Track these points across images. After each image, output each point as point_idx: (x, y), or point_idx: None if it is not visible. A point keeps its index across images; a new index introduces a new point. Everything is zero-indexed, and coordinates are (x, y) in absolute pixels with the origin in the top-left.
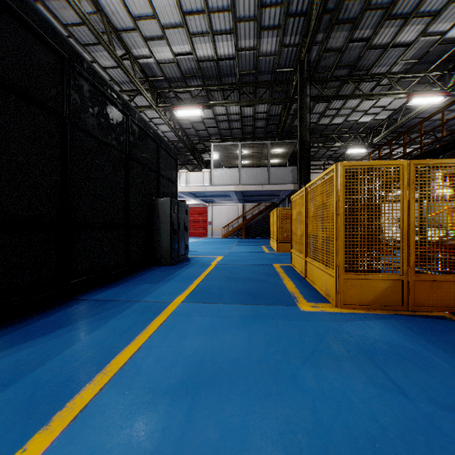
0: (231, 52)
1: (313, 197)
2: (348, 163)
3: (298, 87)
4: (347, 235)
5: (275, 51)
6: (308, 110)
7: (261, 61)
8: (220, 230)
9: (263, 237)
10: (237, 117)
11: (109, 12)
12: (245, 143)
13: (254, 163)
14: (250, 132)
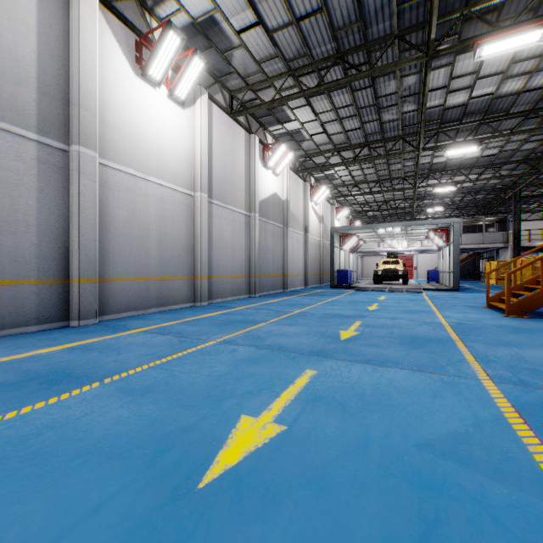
0: (470, 185)
1: (523, 262)
2: (534, 257)
3: (512, 204)
4: (534, 273)
5: (497, 182)
6: (518, 215)
7: (486, 185)
8: (424, 274)
9: (465, 279)
10: (457, 201)
11: (417, 184)
12: (465, 218)
13: (464, 225)
14: (463, 205)
